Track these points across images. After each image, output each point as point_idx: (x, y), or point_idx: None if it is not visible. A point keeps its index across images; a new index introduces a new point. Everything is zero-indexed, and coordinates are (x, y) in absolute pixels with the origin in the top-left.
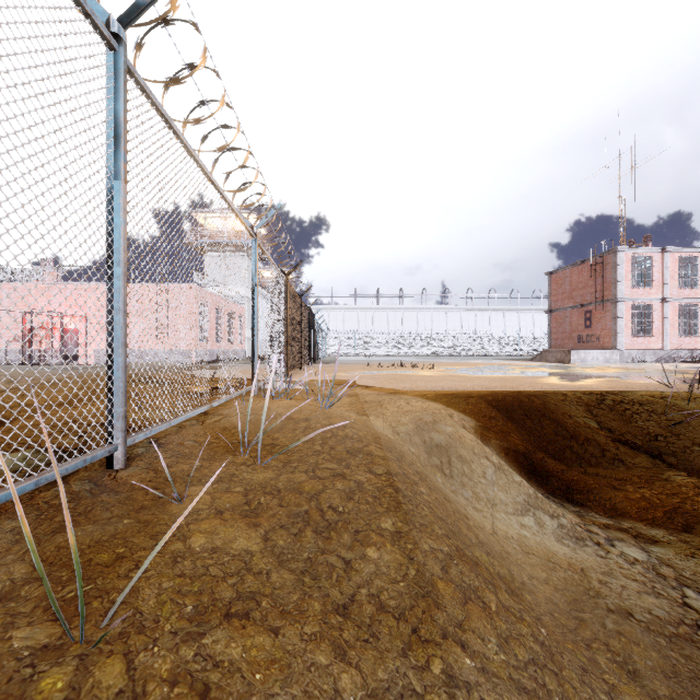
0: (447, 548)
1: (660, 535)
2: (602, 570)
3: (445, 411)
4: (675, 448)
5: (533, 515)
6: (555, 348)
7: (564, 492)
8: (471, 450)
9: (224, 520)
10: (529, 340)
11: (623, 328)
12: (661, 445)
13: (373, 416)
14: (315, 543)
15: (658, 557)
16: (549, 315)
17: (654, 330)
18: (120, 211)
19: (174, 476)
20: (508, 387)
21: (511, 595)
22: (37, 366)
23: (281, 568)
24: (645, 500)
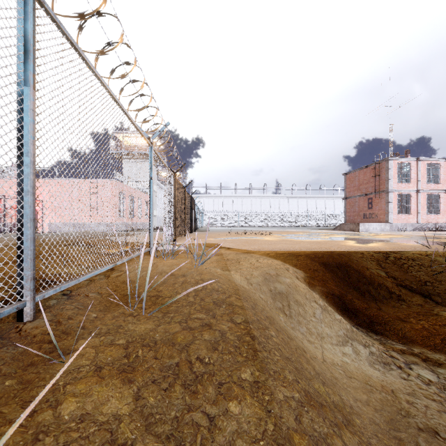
0: (298, 394)
1: (442, 359)
2: (407, 391)
3: (283, 266)
4: (439, 291)
5: (351, 345)
6: (348, 222)
7: (368, 324)
8: (304, 296)
9: (102, 377)
10: (332, 217)
11: (393, 209)
12: (429, 288)
13: (233, 271)
14: (183, 398)
15: (445, 378)
16: (345, 201)
17: (412, 210)
18: (29, 111)
19: (69, 329)
20: (323, 248)
21: (347, 426)
22: (8, 234)
23: (147, 434)
24: (426, 330)
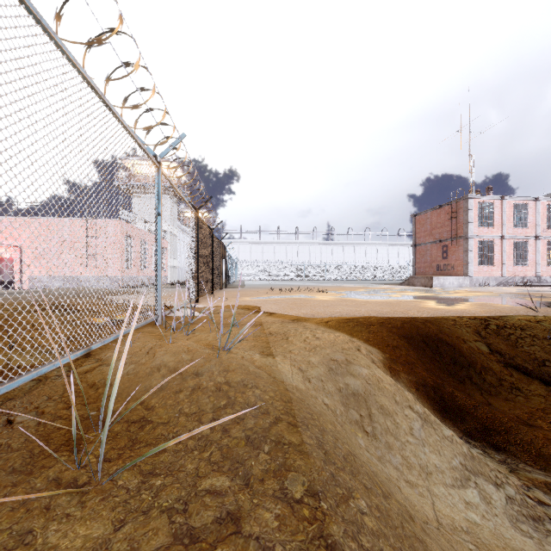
0: None
1: None
2: None
3: (352, 344)
4: None
5: (475, 486)
6: (418, 274)
7: (482, 434)
8: (393, 398)
9: None
10: (396, 268)
11: (473, 259)
12: (550, 371)
13: (279, 356)
14: None
15: None
16: (414, 248)
17: (495, 261)
18: None
19: None
20: (399, 313)
21: None
22: None
23: None
24: None
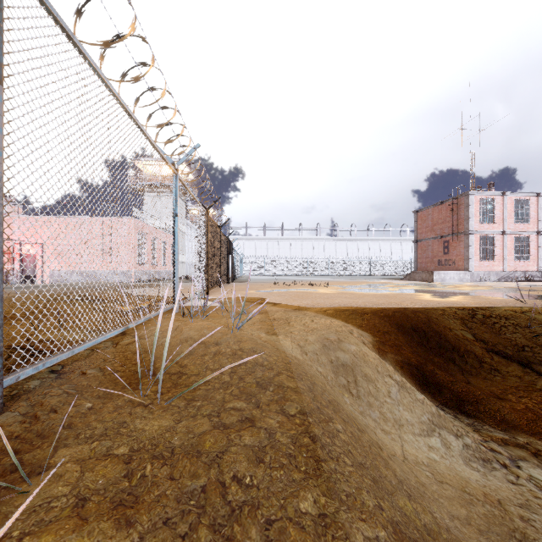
0: (384, 533)
1: None
2: (519, 502)
3: (346, 328)
4: (541, 358)
5: (438, 436)
6: (420, 270)
7: (456, 404)
8: (375, 368)
9: (84, 517)
10: (399, 264)
11: (474, 254)
12: (528, 355)
13: (282, 335)
14: None
15: None
16: (416, 244)
17: (497, 256)
18: None
19: (47, 430)
20: (393, 304)
21: None
22: None
23: None
24: (530, 411)
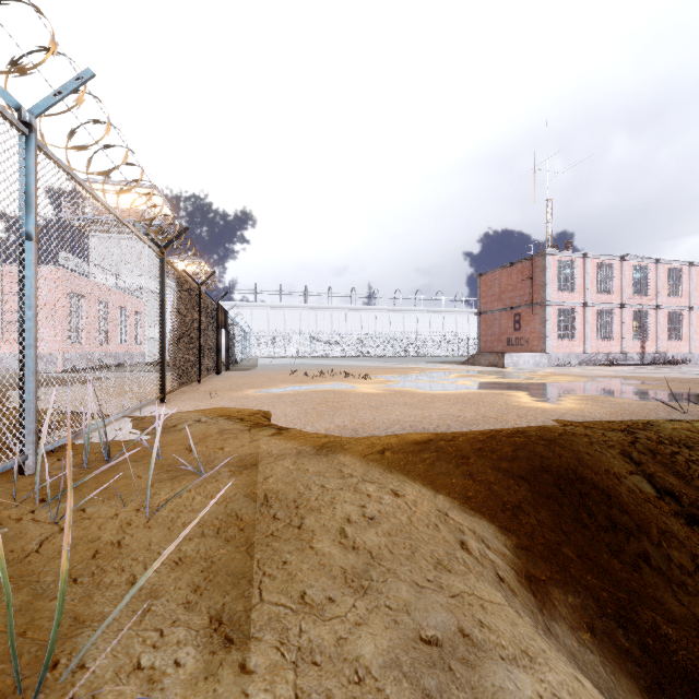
0: None
1: None
2: None
3: (447, 528)
4: None
5: None
6: (484, 350)
7: None
8: None
9: None
10: (454, 342)
11: (551, 332)
12: None
13: (265, 642)
14: None
15: None
16: (479, 317)
17: (577, 334)
18: None
19: None
20: (492, 421)
21: None
22: None
23: None
24: None
